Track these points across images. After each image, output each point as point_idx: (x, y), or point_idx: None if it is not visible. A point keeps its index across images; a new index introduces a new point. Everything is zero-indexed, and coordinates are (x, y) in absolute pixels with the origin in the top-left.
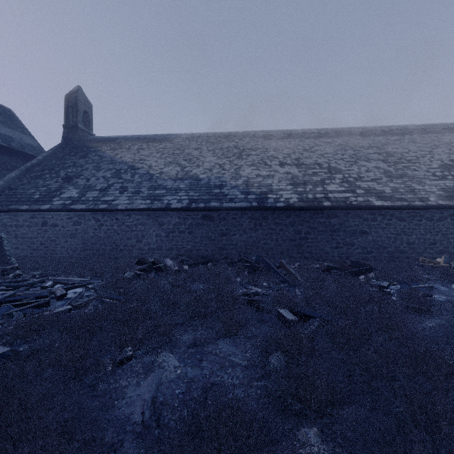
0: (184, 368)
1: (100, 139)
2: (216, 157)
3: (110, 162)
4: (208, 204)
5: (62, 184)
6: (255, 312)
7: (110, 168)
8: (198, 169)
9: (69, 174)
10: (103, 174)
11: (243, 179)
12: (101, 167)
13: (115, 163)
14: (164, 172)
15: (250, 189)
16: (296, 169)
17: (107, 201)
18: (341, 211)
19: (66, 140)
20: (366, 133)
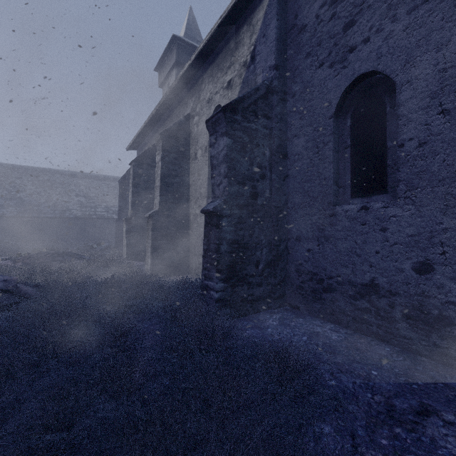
0: None
1: None
2: (34, 187)
3: None
4: (31, 215)
5: None
6: None
7: None
8: (22, 194)
9: None
10: None
11: (53, 202)
12: None
13: None
14: None
15: (57, 208)
16: (85, 199)
17: None
18: (101, 219)
19: None
20: None
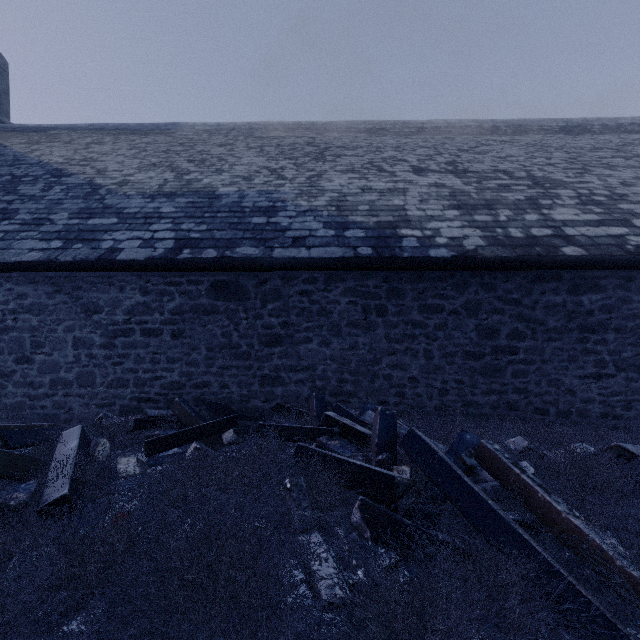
0: None
1: (15, 128)
2: (263, 158)
3: (7, 163)
4: (230, 251)
5: None
6: None
7: None
8: (219, 177)
9: None
10: None
11: (329, 195)
12: None
13: (18, 165)
14: (132, 182)
15: (350, 215)
16: (457, 178)
17: None
18: (609, 271)
19: None
20: (573, 128)
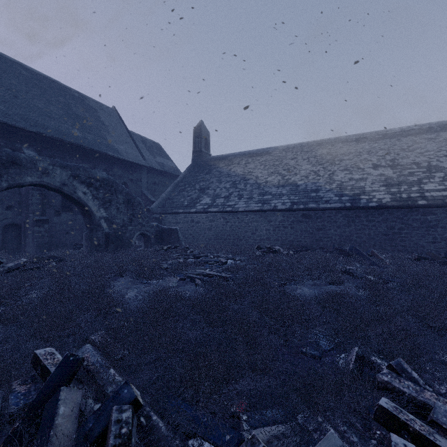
0: (313, 290)
1: (216, 158)
2: (310, 165)
3: (227, 176)
4: (307, 206)
5: (199, 194)
6: (350, 278)
7: (228, 180)
8: (296, 177)
9: (201, 186)
10: (224, 186)
11: (337, 183)
12: (221, 180)
13: (230, 176)
14: (269, 181)
15: (344, 191)
16: (391, 170)
17: (231, 205)
18: (439, 208)
19: (194, 161)
20: None
